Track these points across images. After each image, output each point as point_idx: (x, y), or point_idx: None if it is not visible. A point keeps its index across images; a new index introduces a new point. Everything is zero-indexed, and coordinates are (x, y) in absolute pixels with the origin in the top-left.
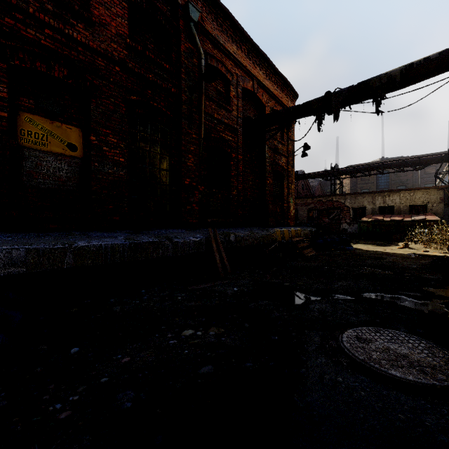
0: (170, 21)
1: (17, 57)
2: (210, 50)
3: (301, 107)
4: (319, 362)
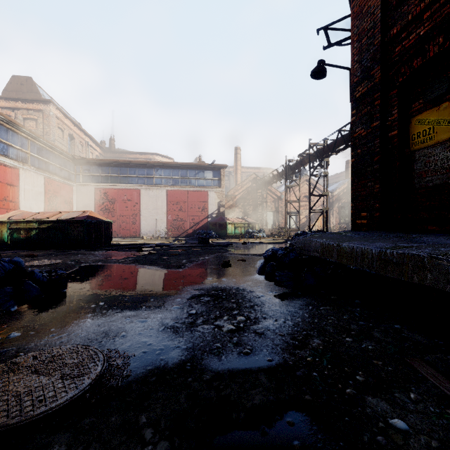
0: None
1: (401, 75)
2: None
3: None
4: (128, 344)
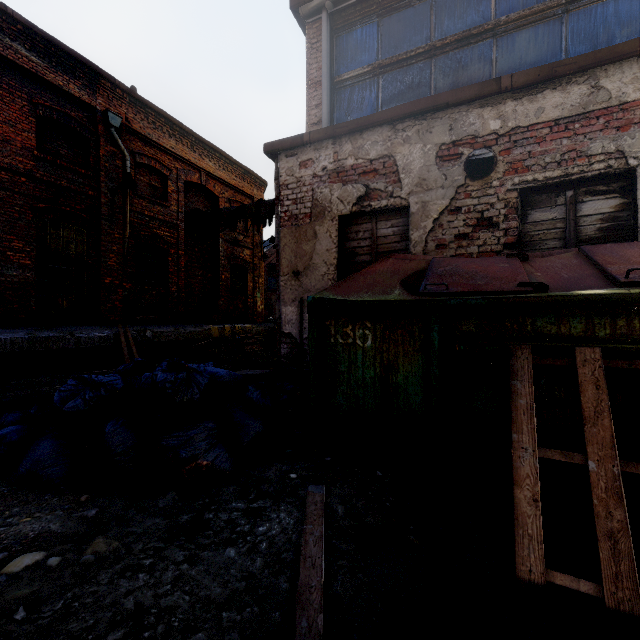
0: (87, 127)
1: None
2: (140, 148)
3: (240, 210)
4: None
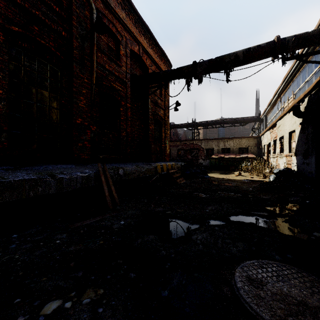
0: None
1: None
2: (101, 9)
3: (175, 71)
4: None
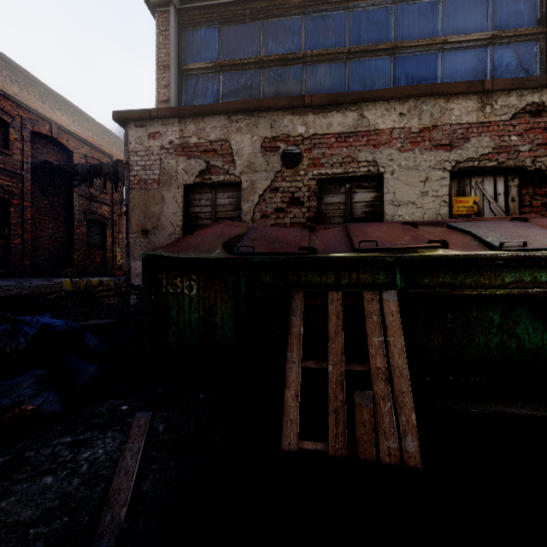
0: None
1: None
2: None
3: (96, 167)
4: None
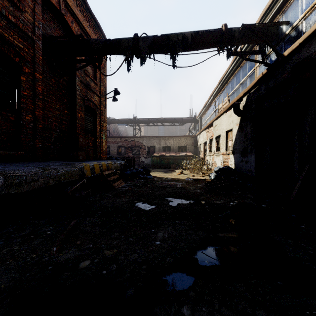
0: None
1: None
2: None
3: (112, 42)
4: None
